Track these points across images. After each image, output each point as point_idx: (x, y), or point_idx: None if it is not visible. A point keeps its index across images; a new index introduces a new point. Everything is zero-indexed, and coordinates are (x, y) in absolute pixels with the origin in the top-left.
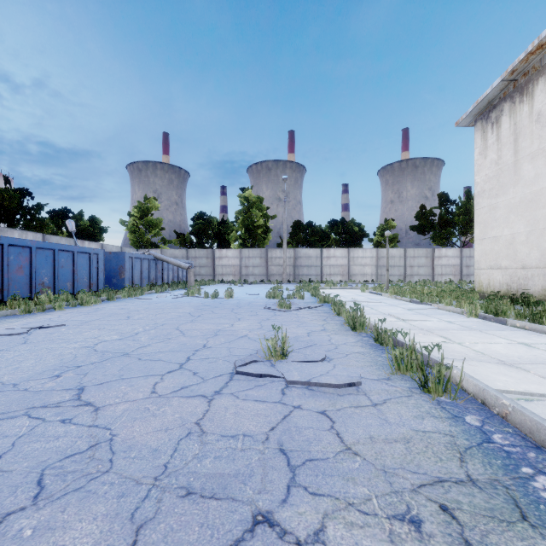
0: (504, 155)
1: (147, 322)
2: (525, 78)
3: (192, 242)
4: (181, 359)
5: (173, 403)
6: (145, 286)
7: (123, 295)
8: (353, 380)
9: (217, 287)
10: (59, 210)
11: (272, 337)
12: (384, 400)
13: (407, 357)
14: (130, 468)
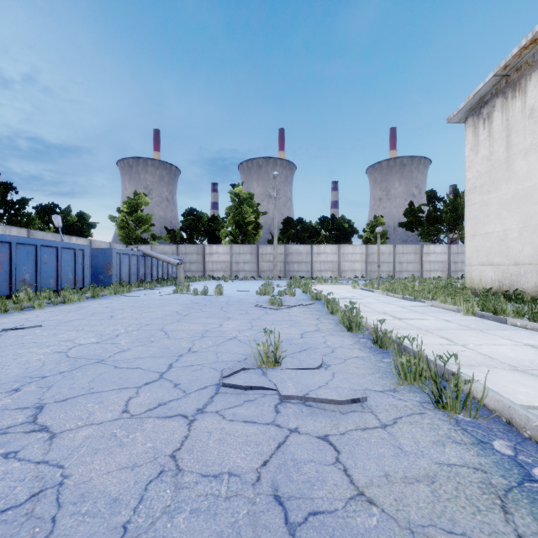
0: (496, 151)
1: (130, 321)
2: (518, 73)
3: (182, 238)
4: (162, 367)
5: (146, 427)
6: (133, 282)
7: (109, 292)
8: (357, 394)
9: (208, 284)
10: (46, 205)
11: (263, 339)
12: (394, 419)
13: (414, 365)
14: (76, 533)
